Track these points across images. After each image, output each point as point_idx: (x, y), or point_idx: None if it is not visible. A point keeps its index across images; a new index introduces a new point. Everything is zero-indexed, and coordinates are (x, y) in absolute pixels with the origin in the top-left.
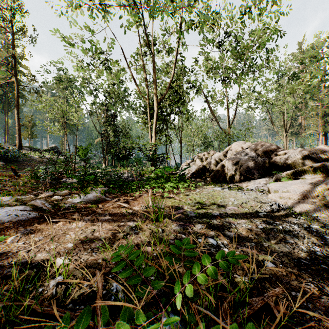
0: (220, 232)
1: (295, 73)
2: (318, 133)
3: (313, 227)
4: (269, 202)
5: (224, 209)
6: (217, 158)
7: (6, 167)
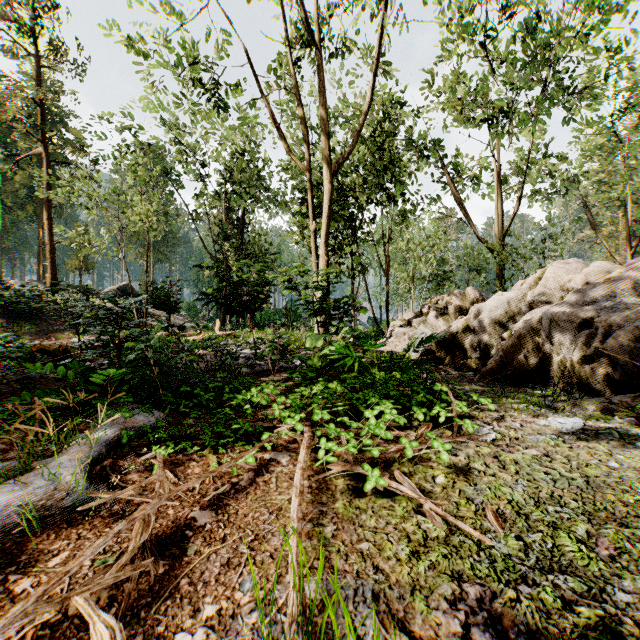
0: None
1: None
2: None
3: None
4: None
5: None
6: (500, 308)
7: (13, 329)
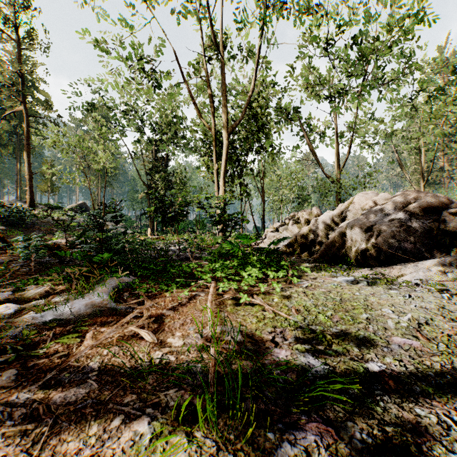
0: None
1: (440, 88)
2: None
3: None
4: None
5: (387, 345)
6: (328, 220)
7: (7, 234)
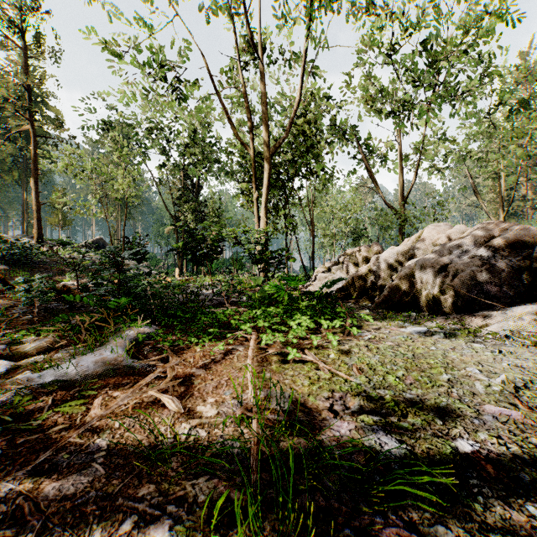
0: None
1: (523, 101)
2: None
3: None
4: None
5: (478, 416)
6: (391, 258)
7: (10, 275)
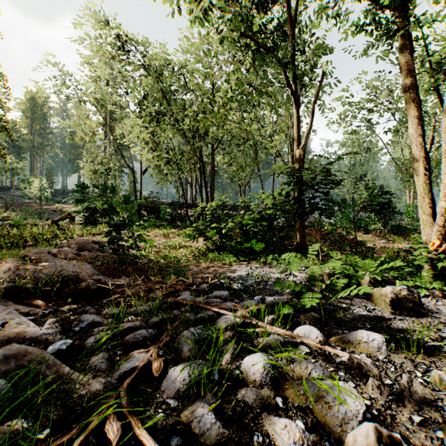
0: None
1: None
2: None
3: None
4: None
5: None
6: None
7: None
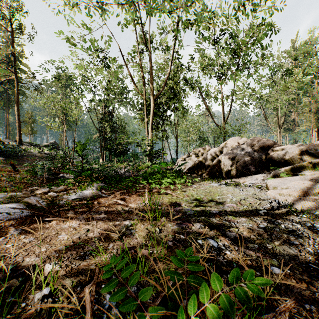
0: (220, 232)
1: (289, 70)
2: (312, 129)
3: (316, 227)
4: (268, 199)
5: (223, 206)
6: (213, 154)
7: (7, 162)
